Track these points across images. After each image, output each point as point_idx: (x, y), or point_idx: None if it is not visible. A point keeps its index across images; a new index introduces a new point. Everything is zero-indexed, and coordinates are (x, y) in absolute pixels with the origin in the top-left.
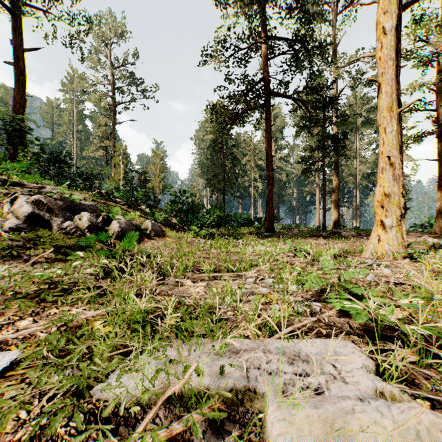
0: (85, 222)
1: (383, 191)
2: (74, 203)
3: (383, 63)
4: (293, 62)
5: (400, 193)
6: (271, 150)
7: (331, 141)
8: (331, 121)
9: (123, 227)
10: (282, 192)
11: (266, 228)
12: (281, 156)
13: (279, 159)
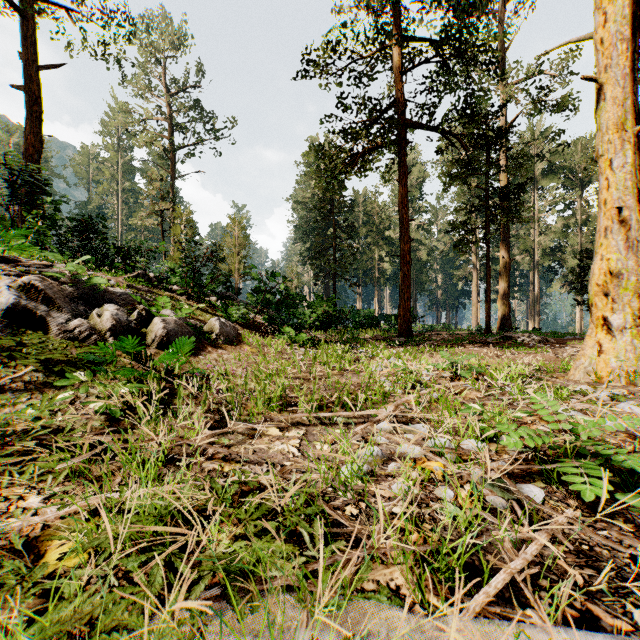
0: (108, 321)
1: (607, 268)
2: (94, 290)
3: (607, 50)
4: (442, 75)
5: (639, 270)
6: (406, 211)
7: (499, 198)
8: (499, 165)
9: (170, 329)
10: (420, 277)
11: (400, 331)
12: (419, 223)
13: (416, 228)
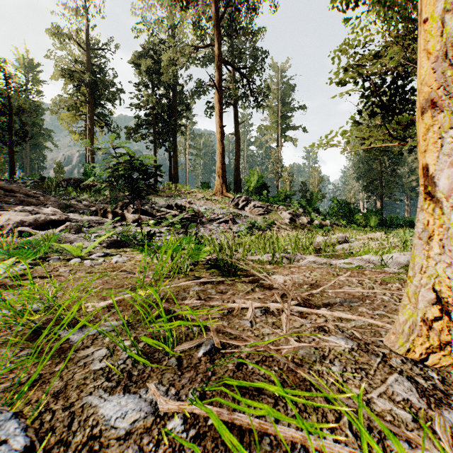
0: (306, 221)
1: None
2: (296, 213)
3: None
4: None
5: None
6: None
7: None
8: None
9: (319, 223)
10: None
11: None
12: None
13: None
